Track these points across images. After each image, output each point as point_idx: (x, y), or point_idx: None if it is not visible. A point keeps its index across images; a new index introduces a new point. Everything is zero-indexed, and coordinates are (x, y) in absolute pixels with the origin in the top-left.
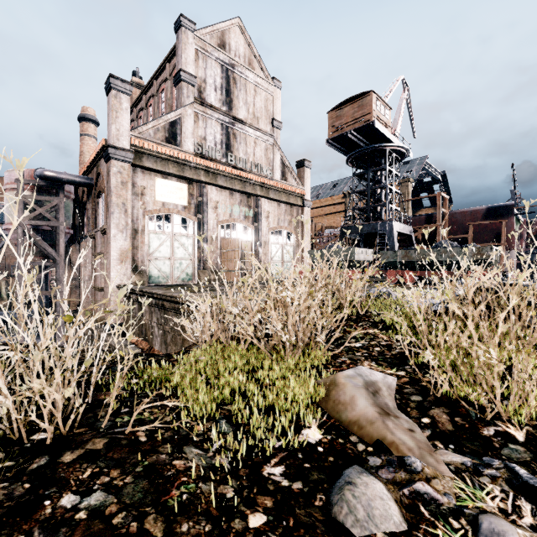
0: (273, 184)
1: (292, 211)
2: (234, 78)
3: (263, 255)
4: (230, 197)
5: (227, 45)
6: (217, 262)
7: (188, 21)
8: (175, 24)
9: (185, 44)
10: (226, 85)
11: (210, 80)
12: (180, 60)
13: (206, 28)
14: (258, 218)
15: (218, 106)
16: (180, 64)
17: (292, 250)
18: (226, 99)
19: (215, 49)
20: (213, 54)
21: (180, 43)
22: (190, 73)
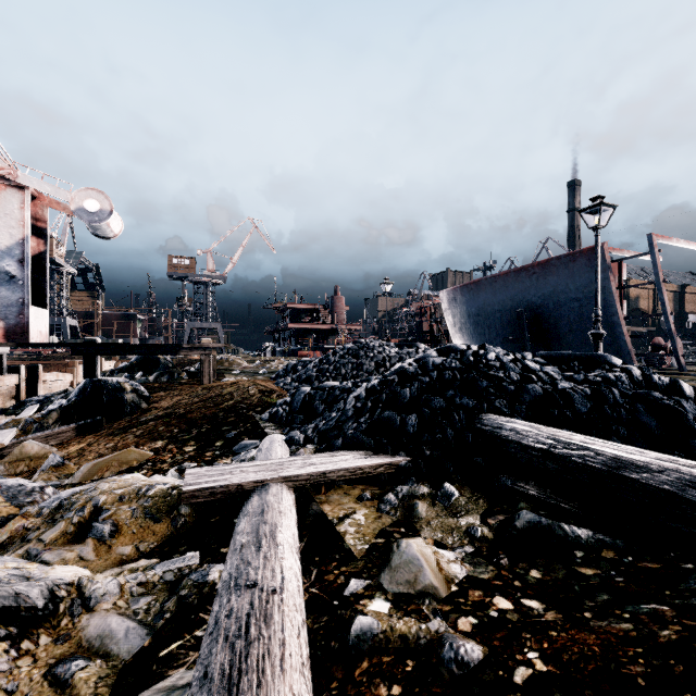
0: None
1: None
2: None
3: None
4: None
5: None
6: None
7: None
8: None
9: None
10: None
11: None
12: None
13: None
14: None
15: None
16: None
17: None
18: None
19: None
20: None
21: None
22: None
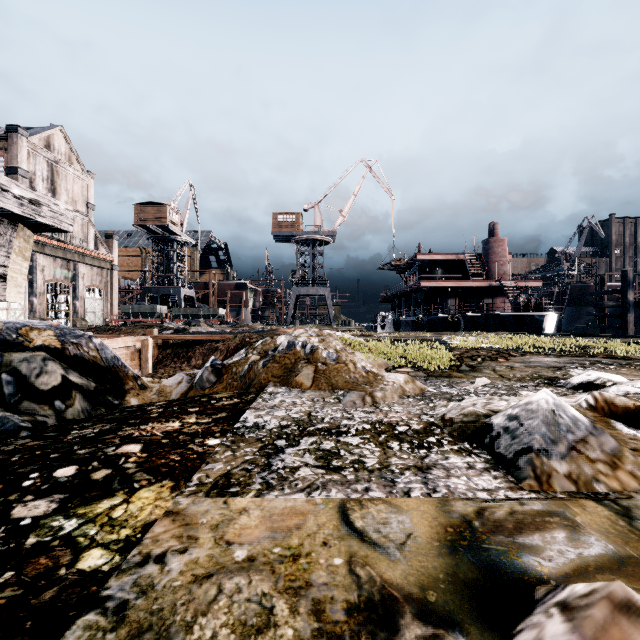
0: (89, 253)
1: (103, 273)
2: (58, 171)
3: (80, 307)
4: (54, 262)
5: (52, 146)
6: (44, 312)
7: (23, 130)
8: (9, 127)
9: (20, 147)
10: (52, 176)
11: (39, 172)
12: (16, 158)
13: (37, 135)
14: (76, 278)
15: (45, 192)
16: (16, 161)
17: (103, 303)
18: (51, 187)
19: (43, 150)
20: (42, 153)
21: (16, 145)
22: (25, 169)
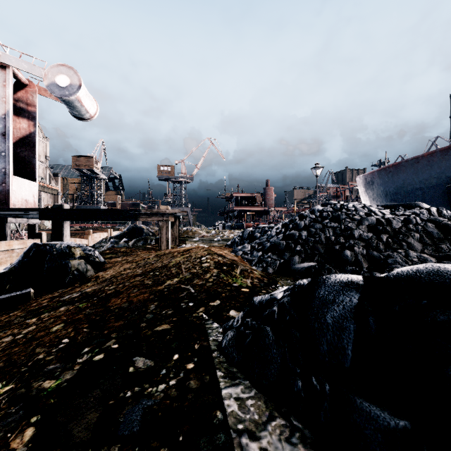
0: (47, 186)
1: (53, 197)
2: None
3: None
4: None
5: None
6: None
7: None
8: None
9: None
10: None
11: None
12: None
13: None
14: (40, 201)
15: None
16: None
17: None
18: None
19: None
20: None
21: None
22: None
